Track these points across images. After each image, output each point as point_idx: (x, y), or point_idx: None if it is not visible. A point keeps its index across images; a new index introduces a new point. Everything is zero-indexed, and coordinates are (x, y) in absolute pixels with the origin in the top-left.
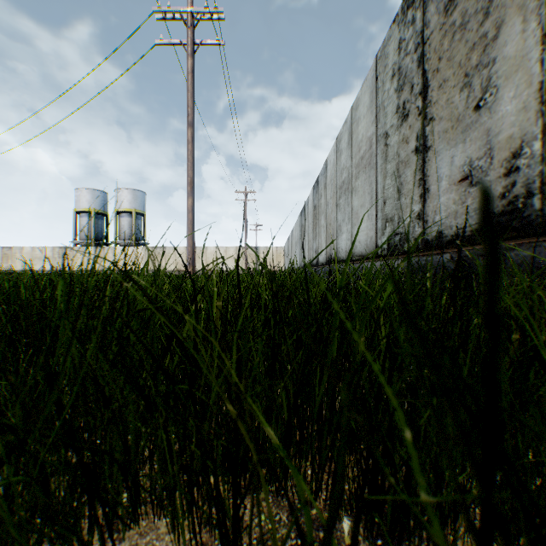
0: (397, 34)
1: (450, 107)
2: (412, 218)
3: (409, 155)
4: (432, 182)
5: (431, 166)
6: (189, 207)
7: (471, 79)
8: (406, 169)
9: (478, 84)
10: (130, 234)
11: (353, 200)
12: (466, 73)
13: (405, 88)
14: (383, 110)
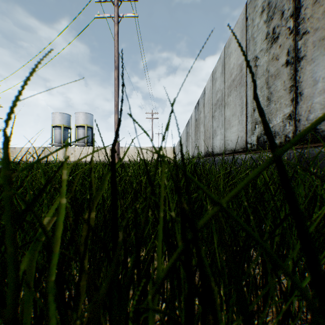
0: None
1: None
2: (282, 119)
3: (278, 69)
4: (305, 86)
5: (304, 73)
6: (116, 121)
7: None
8: (276, 80)
9: None
10: (84, 139)
11: (226, 112)
12: None
13: (275, 16)
14: (252, 40)
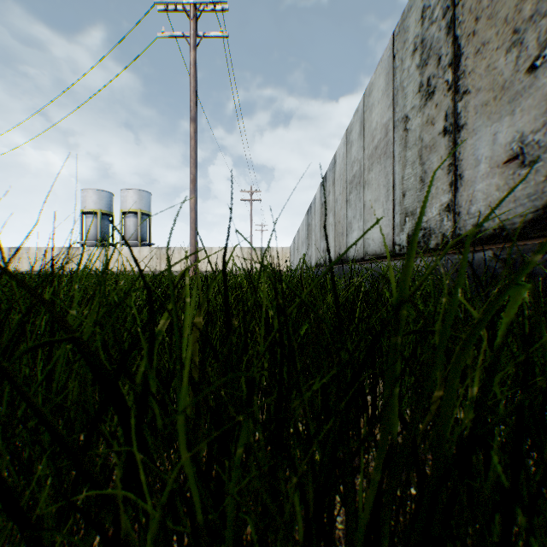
0: (420, 2)
1: (491, 74)
2: (439, 211)
3: (434, 138)
4: (466, 166)
5: (464, 148)
6: (192, 205)
7: (522, 35)
8: (431, 154)
9: (533, 39)
10: (136, 234)
11: (366, 195)
12: (515, 29)
13: (430, 62)
14: (402, 91)
